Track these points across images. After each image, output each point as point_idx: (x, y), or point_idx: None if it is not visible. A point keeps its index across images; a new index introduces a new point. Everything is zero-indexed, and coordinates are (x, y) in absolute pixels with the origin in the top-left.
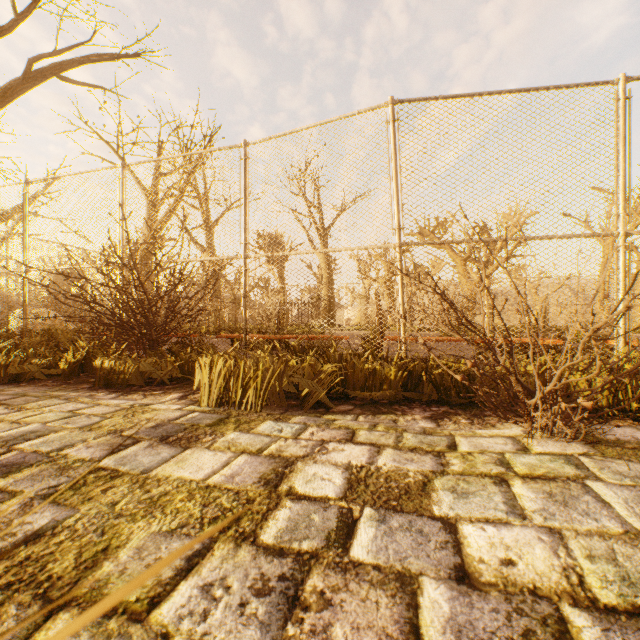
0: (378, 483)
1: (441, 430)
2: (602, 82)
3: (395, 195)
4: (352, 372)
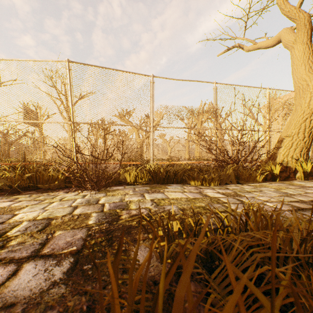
0: (3, 210)
1: (60, 194)
2: (147, 75)
3: (71, 101)
4: (42, 177)
